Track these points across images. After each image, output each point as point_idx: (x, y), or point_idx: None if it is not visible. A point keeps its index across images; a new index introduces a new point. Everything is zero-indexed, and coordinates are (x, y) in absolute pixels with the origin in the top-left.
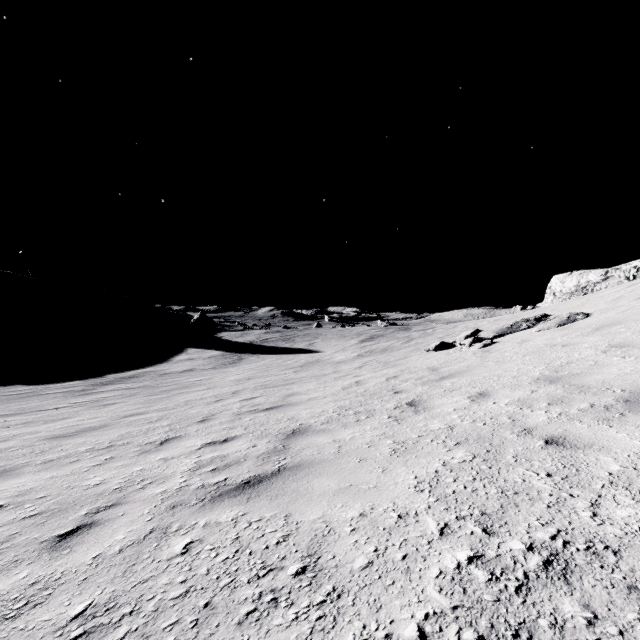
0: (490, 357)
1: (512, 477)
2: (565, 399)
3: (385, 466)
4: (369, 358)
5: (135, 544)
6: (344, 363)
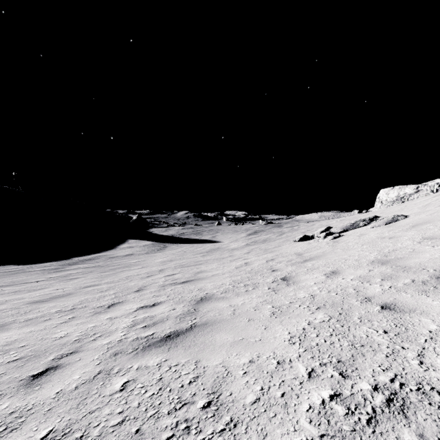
0: (338, 246)
1: (359, 333)
2: (393, 276)
3: (267, 324)
4: (254, 246)
5: (87, 383)
6: (237, 250)
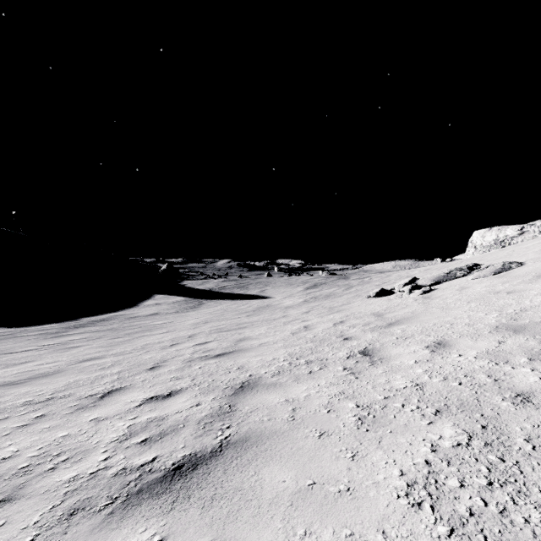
0: (433, 303)
1: None
2: None
3: (354, 447)
4: (314, 303)
5: None
6: (292, 308)
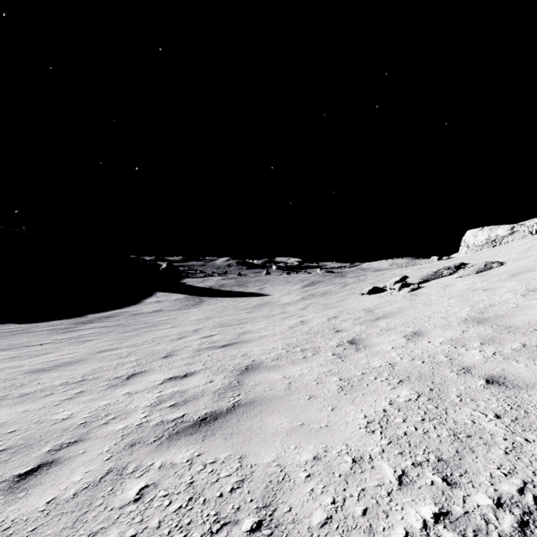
0: (418, 300)
1: (461, 418)
2: (496, 339)
3: (334, 404)
4: (311, 301)
5: (90, 487)
6: (290, 305)
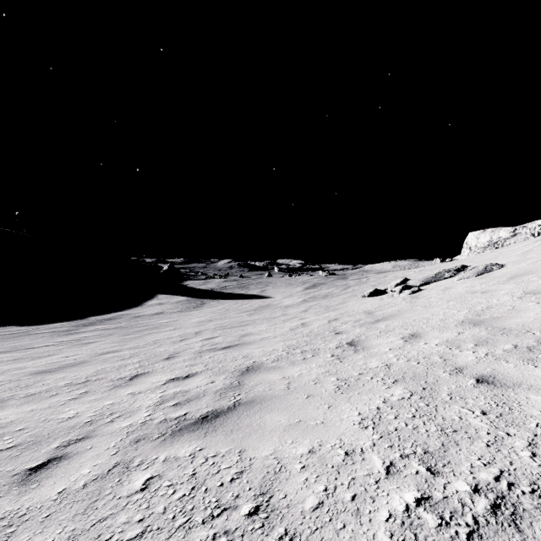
0: (418, 302)
1: (449, 415)
2: (490, 340)
3: (330, 402)
4: (313, 303)
5: (99, 479)
6: (291, 307)
